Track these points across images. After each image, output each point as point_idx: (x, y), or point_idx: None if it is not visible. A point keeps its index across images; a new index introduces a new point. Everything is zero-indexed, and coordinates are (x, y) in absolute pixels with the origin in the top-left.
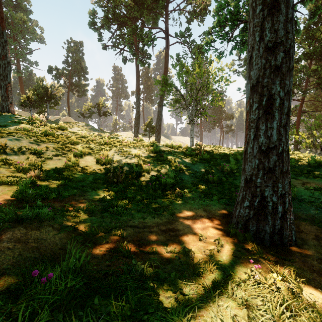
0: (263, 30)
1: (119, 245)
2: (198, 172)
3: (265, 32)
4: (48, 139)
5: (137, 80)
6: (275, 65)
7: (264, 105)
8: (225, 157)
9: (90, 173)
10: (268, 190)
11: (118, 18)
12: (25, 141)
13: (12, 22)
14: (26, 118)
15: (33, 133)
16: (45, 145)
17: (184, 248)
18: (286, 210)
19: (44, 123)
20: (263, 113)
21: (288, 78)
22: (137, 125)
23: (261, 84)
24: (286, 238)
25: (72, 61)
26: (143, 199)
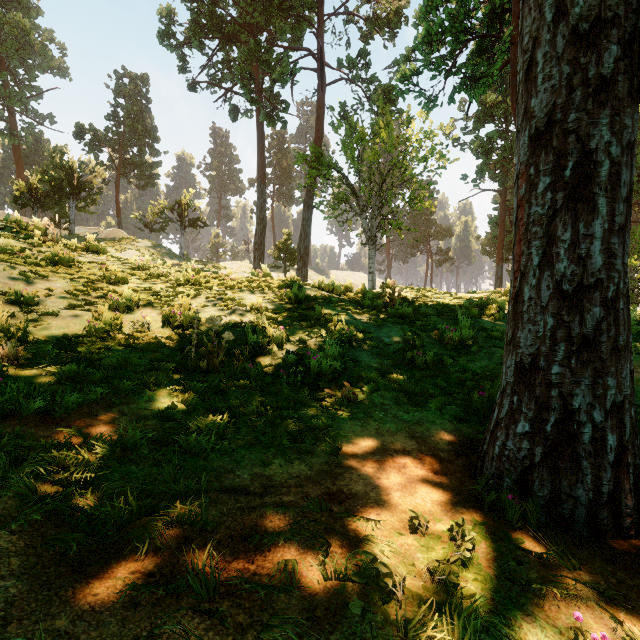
0: None
1: (188, 566)
2: (391, 344)
3: None
4: (54, 271)
5: (259, 155)
6: (599, 76)
7: (570, 179)
8: (446, 312)
9: (146, 349)
10: (582, 393)
11: (221, 25)
12: None
13: None
14: (15, 226)
15: (23, 257)
16: (45, 284)
17: (374, 567)
18: (625, 443)
19: (52, 236)
20: (566, 199)
21: (630, 110)
22: (259, 247)
23: (560, 126)
24: (627, 517)
25: (125, 115)
26: (267, 410)
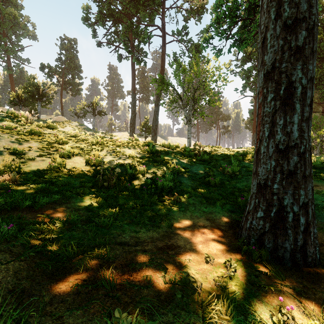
0: (281, 4)
1: (102, 276)
2: (198, 174)
3: (283, 7)
4: (32, 138)
5: (132, 79)
6: (296, 46)
7: (283, 95)
8: (226, 158)
9: (78, 176)
10: (288, 198)
11: (113, 14)
12: (5, 139)
13: (2, 17)
14: (12, 116)
15: (16, 131)
16: (28, 145)
17: (188, 278)
18: (309, 222)
19: (30, 120)
20: (281, 104)
21: (311, 62)
22: (132, 125)
23: (278, 69)
24: (309, 257)
25: (65, 59)
26: (137, 206)
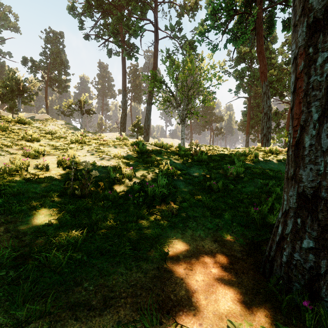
0: None
1: None
2: (196, 177)
3: None
4: None
5: (123, 75)
6: None
7: None
8: (227, 159)
9: (42, 181)
10: None
11: (102, 5)
12: None
13: None
14: None
15: None
16: None
17: None
18: None
19: None
20: None
21: None
22: (123, 124)
23: None
24: None
25: (50, 53)
26: (117, 224)
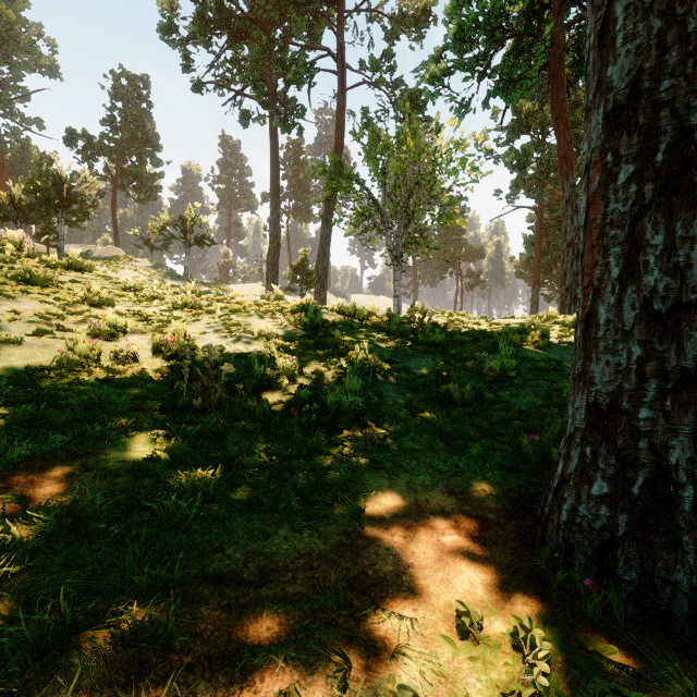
0: None
1: None
2: (422, 377)
3: None
4: (25, 291)
5: (272, 165)
6: None
7: (663, 165)
8: (484, 340)
9: (129, 383)
10: (681, 445)
11: (230, 20)
12: None
13: None
14: None
15: None
16: (11, 306)
17: None
18: None
19: (28, 251)
20: (657, 191)
21: None
22: (272, 267)
23: (649, 97)
24: None
25: (123, 120)
26: (272, 460)
